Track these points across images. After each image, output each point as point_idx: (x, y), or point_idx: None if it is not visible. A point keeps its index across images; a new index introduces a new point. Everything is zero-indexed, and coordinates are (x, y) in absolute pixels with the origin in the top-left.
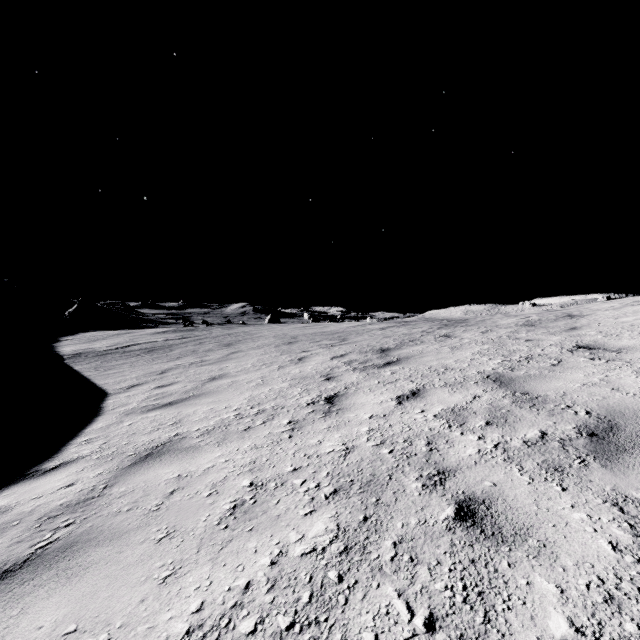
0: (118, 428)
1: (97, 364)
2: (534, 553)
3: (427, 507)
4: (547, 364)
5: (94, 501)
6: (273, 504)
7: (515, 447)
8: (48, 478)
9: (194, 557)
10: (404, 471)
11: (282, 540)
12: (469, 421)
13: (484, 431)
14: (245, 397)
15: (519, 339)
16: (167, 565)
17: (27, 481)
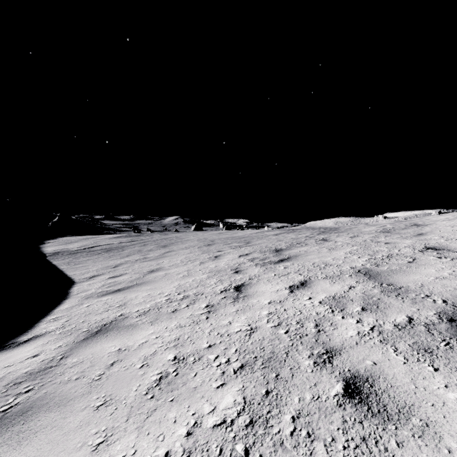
0: (78, 309)
1: (69, 260)
2: (419, 432)
3: (319, 383)
4: (404, 261)
5: (51, 370)
6: (191, 377)
7: (388, 330)
8: (20, 349)
9: (123, 425)
10: (298, 349)
11: (197, 411)
12: (348, 307)
13: (361, 316)
14: (174, 285)
15: (380, 242)
16: (101, 432)
17: (4, 351)
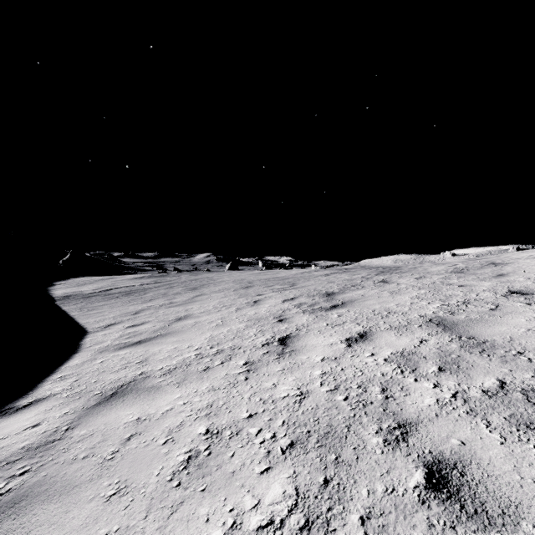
0: (91, 365)
1: (82, 305)
2: None
3: (393, 469)
4: (485, 308)
5: (54, 445)
6: (228, 457)
7: (475, 397)
8: (18, 416)
9: (141, 524)
10: (362, 422)
11: (236, 506)
12: (421, 366)
13: (438, 378)
14: (206, 337)
15: (452, 285)
16: (112, 533)
17: None
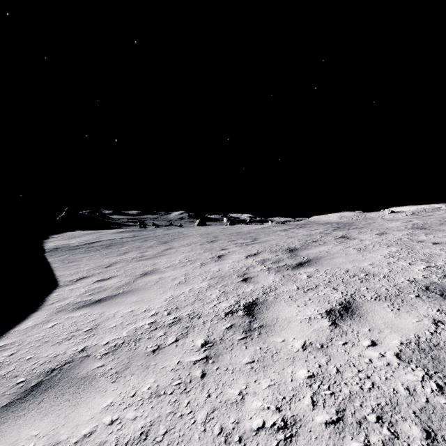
0: (39, 331)
1: (65, 257)
2: None
3: None
4: None
5: None
6: None
7: None
8: None
9: None
10: None
11: None
12: None
13: None
14: (166, 298)
15: (424, 242)
16: None
17: None
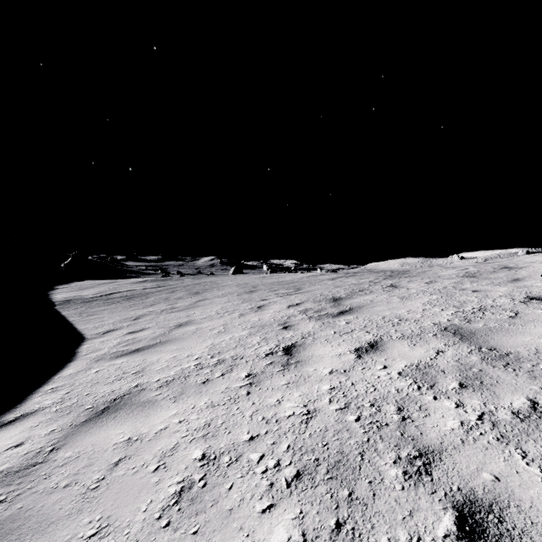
0: (85, 375)
1: (82, 310)
2: None
3: (416, 511)
4: (504, 316)
5: (35, 469)
6: (225, 490)
7: (505, 420)
8: (2, 434)
9: None
10: (377, 449)
11: None
12: (439, 382)
13: (460, 396)
14: (207, 345)
15: (465, 290)
16: None
17: None
